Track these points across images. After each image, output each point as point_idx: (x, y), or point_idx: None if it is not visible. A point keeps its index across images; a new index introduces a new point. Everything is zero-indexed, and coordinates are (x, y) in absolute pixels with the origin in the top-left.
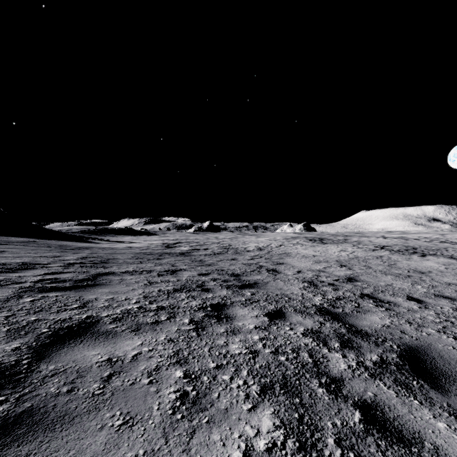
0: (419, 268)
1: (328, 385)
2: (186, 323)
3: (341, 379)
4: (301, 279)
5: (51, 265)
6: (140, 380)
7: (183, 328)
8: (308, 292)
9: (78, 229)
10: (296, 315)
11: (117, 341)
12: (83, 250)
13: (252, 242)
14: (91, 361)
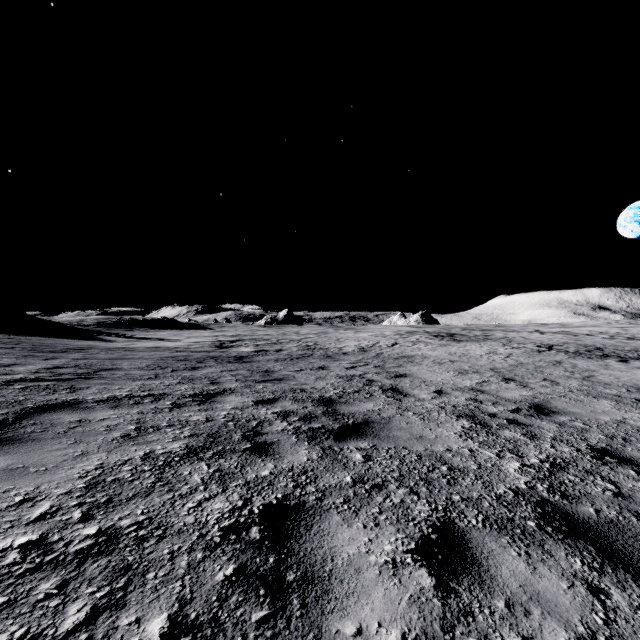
0: (639, 383)
1: None
2: None
3: None
4: (451, 410)
5: None
6: None
7: None
8: (480, 445)
9: (94, 320)
10: (503, 549)
11: None
12: (68, 354)
13: (350, 339)
14: None
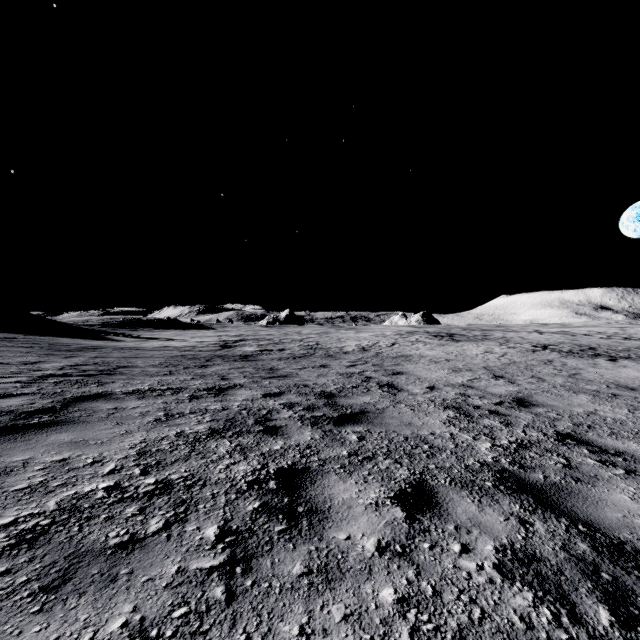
0: (621, 380)
1: None
2: (208, 543)
3: None
4: (440, 402)
5: (2, 379)
6: None
7: (195, 567)
8: (460, 430)
9: (98, 321)
10: (461, 498)
11: None
12: (84, 353)
13: (351, 339)
14: None
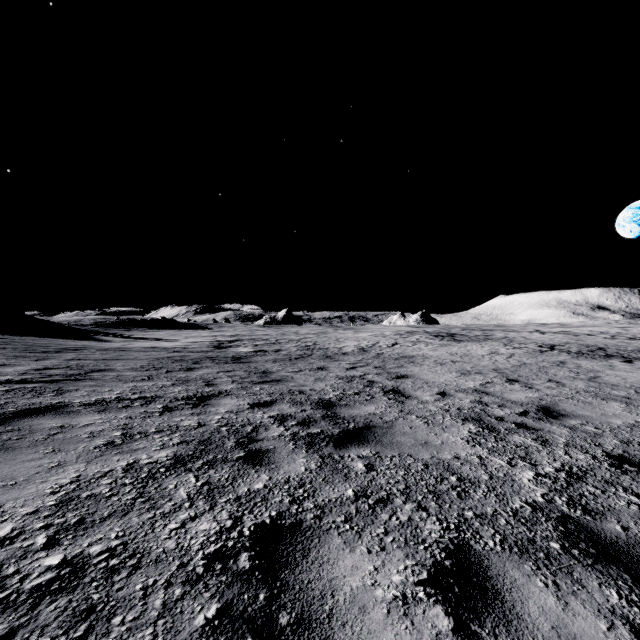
0: None
1: None
2: None
3: None
4: (456, 413)
5: None
6: None
7: None
8: (489, 452)
9: (92, 320)
10: (527, 578)
11: None
12: (61, 354)
13: (349, 339)
14: None
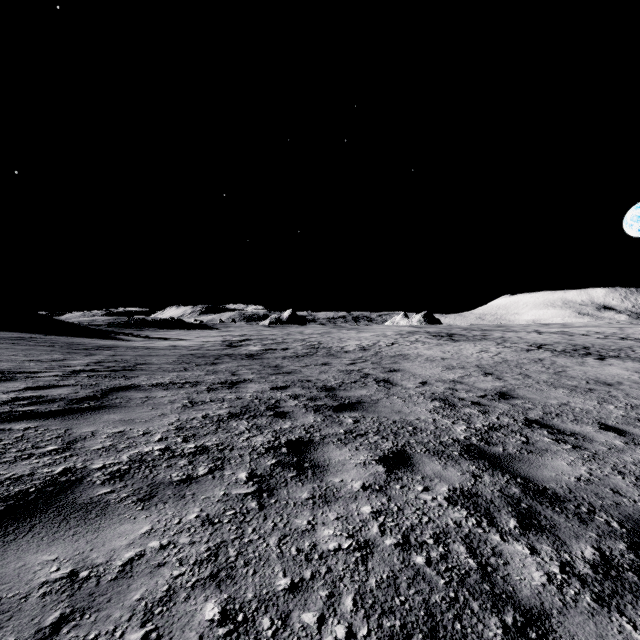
0: (601, 377)
1: (523, 632)
2: (242, 481)
3: (544, 613)
4: (429, 395)
5: (41, 374)
6: (122, 634)
7: (235, 492)
8: (442, 417)
9: (105, 321)
10: (431, 461)
11: (103, 526)
12: (102, 351)
13: (352, 339)
14: (32, 581)
